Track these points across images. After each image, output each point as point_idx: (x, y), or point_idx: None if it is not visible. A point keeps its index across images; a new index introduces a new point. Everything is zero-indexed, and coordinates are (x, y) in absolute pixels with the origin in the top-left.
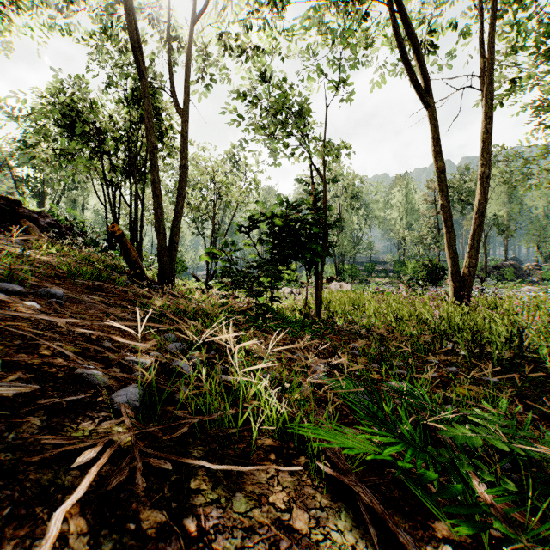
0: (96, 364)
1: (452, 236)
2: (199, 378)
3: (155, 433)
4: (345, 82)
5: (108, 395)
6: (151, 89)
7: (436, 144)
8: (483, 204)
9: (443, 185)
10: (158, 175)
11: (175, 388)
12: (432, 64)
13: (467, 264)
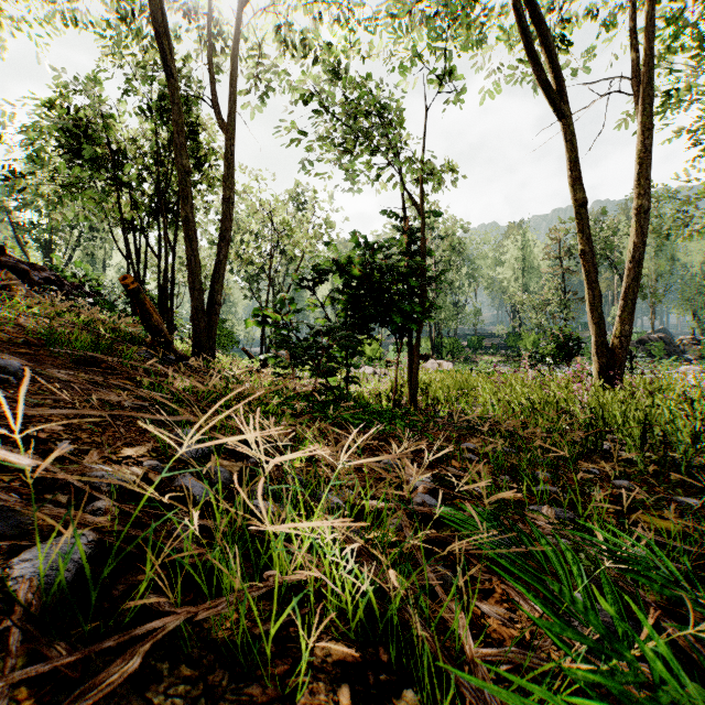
0: (11, 489)
1: (597, 294)
2: (219, 508)
3: (64, 669)
4: (451, 76)
5: (11, 557)
6: (184, 96)
7: (575, 168)
8: (640, 248)
9: (585, 223)
10: (192, 211)
11: (166, 533)
12: (563, 68)
13: (618, 332)
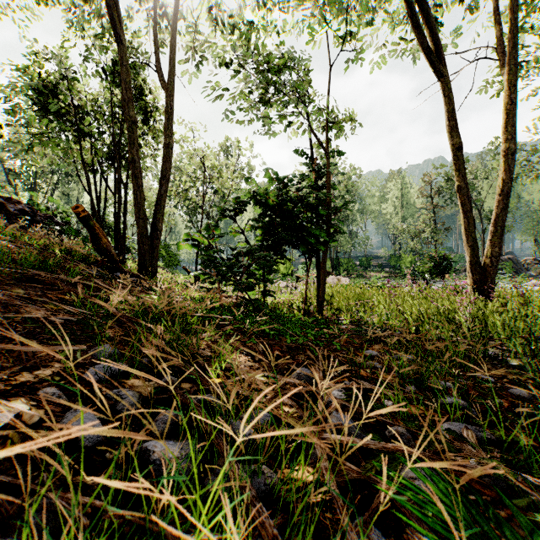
0: None
1: (471, 222)
2: (105, 456)
3: None
4: (352, 38)
5: None
6: (133, 61)
7: (453, 118)
8: (508, 184)
9: (461, 163)
10: (138, 154)
11: (9, 515)
12: None
13: (489, 253)
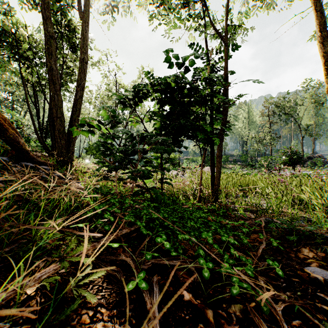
0: None
1: None
2: None
3: None
4: None
5: None
6: None
7: (323, 29)
8: None
9: None
10: (56, 63)
11: None
12: None
13: None
